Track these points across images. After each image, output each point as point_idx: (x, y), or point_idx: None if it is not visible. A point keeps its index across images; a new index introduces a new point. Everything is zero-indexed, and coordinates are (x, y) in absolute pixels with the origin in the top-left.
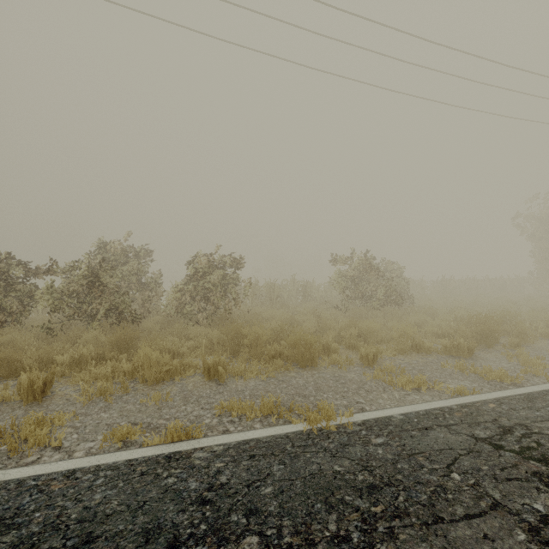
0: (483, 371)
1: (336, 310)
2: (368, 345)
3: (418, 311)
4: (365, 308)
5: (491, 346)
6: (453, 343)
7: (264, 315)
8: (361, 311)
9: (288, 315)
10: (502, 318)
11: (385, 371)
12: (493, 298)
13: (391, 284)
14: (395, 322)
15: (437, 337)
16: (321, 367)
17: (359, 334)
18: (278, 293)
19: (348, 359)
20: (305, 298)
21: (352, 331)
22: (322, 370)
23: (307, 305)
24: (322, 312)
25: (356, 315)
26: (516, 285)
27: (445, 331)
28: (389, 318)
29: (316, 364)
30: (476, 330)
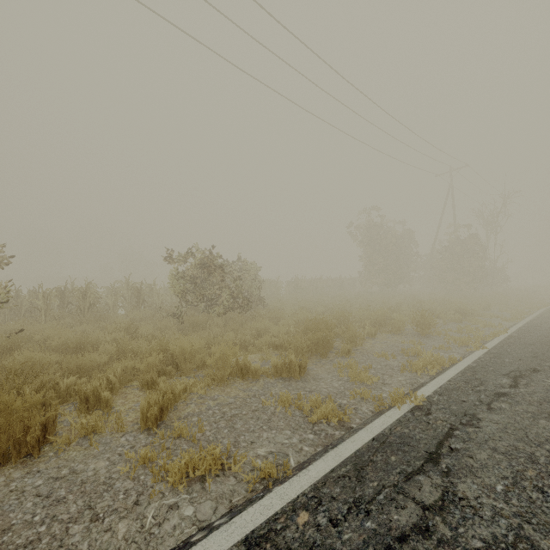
0: (310, 405)
1: (175, 318)
2: (181, 375)
3: (263, 316)
4: (207, 315)
5: (326, 355)
6: (284, 361)
7: (38, 338)
8: (198, 320)
9: (80, 335)
10: (337, 319)
11: (173, 436)
12: (334, 297)
13: (237, 285)
14: (231, 333)
15: (275, 348)
16: (48, 452)
17: (176, 357)
18: (97, 300)
19: (122, 418)
20: (139, 304)
21: (150, 361)
22: (45, 461)
23: (134, 315)
24: (142, 326)
25: (192, 325)
26: (351, 283)
27: (282, 341)
28: (228, 327)
29: (37, 448)
30: (311, 339)
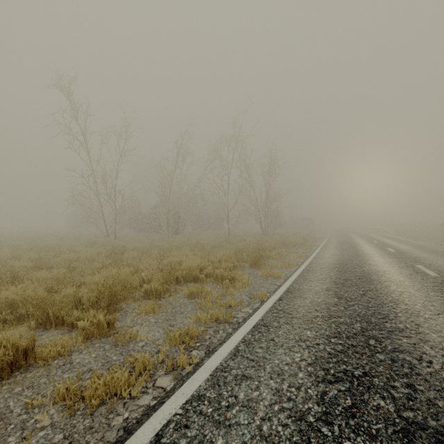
0: None
1: None
2: None
3: None
4: None
5: None
6: None
7: None
8: None
9: None
10: None
11: None
12: None
13: None
14: None
15: None
16: None
17: None
18: None
19: None
20: None
21: None
22: None
23: None
24: None
25: None
26: None
27: None
28: None
29: None
30: None
